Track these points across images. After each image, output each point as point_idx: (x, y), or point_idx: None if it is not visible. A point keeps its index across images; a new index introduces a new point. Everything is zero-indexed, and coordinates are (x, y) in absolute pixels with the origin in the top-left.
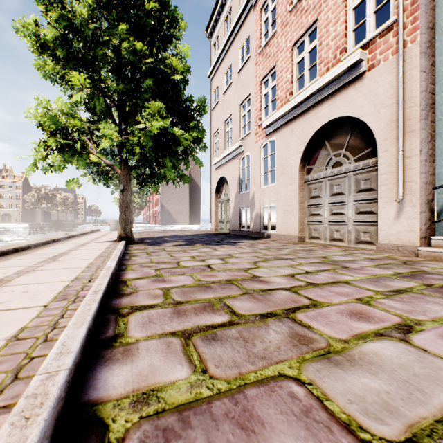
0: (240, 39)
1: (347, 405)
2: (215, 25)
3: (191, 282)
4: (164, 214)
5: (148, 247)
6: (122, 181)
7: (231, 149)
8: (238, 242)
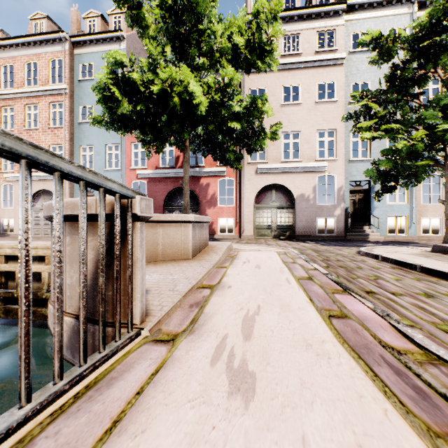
0: None
1: None
2: None
3: None
4: None
5: None
6: None
7: None
8: None
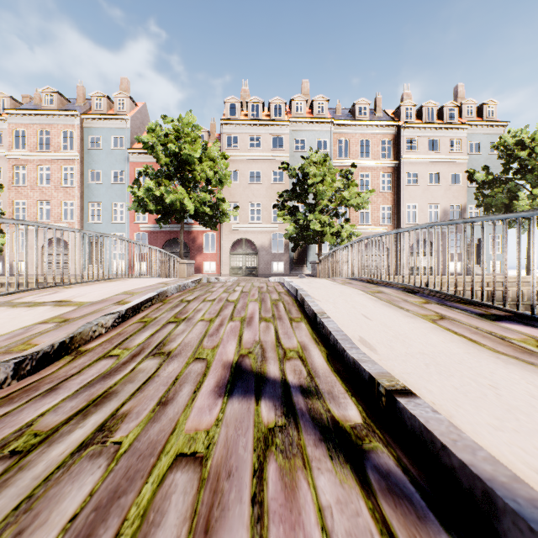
0: None
1: None
2: None
3: None
4: None
5: None
6: None
7: None
8: None
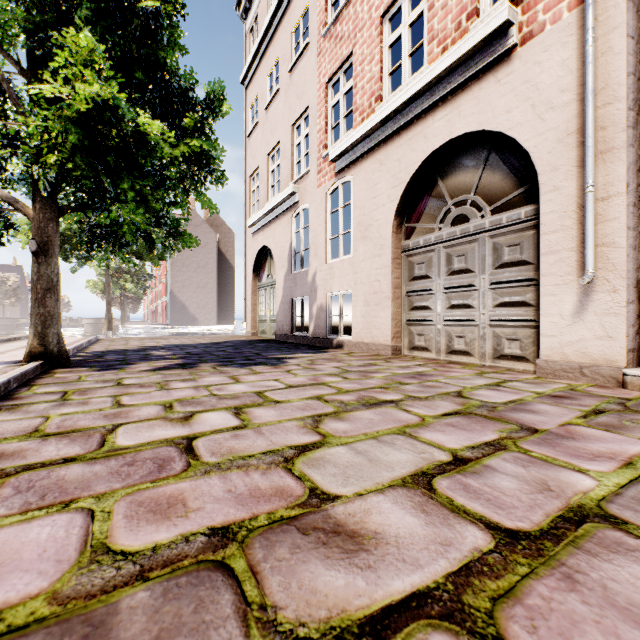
0: (293, 16)
1: None
2: None
3: (45, 579)
4: (176, 308)
5: (89, 375)
6: (38, 233)
7: (278, 198)
8: (286, 358)
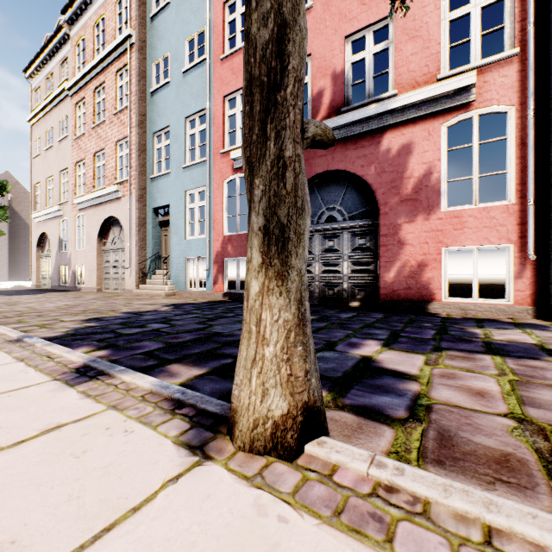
0: (61, 112)
1: (7, 307)
2: (36, 73)
3: None
4: None
5: None
6: None
7: (51, 210)
8: (42, 293)
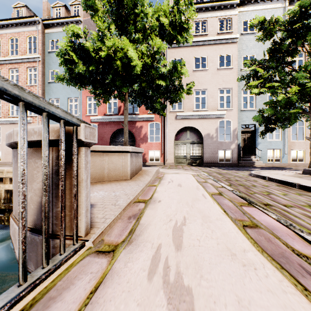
0: None
1: None
2: None
3: None
4: None
5: None
6: None
7: None
8: None
